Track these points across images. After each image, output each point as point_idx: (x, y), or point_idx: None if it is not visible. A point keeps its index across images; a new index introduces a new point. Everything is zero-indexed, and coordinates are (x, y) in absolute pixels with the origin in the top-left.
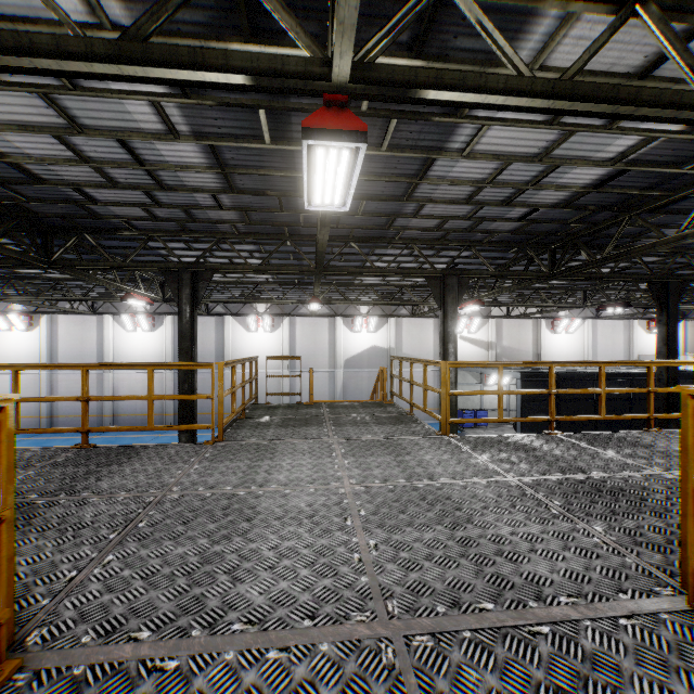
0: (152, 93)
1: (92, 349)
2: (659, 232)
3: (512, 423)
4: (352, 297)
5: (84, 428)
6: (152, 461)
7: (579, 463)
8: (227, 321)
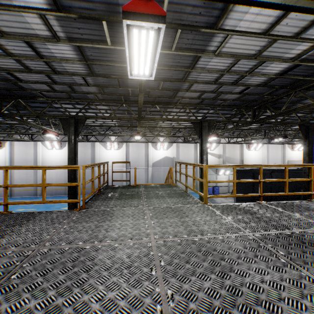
0: (39, 9)
1: (31, 158)
2: (311, 99)
3: (230, 192)
4: (156, 133)
5: (5, 203)
6: (40, 222)
7: (283, 222)
8: (96, 144)
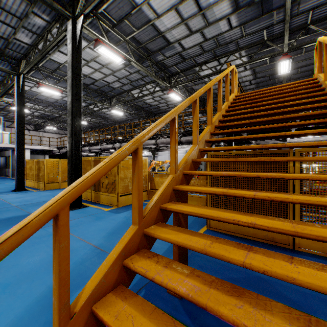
0: None
1: None
2: None
3: None
4: None
5: None
6: None
7: None
8: None
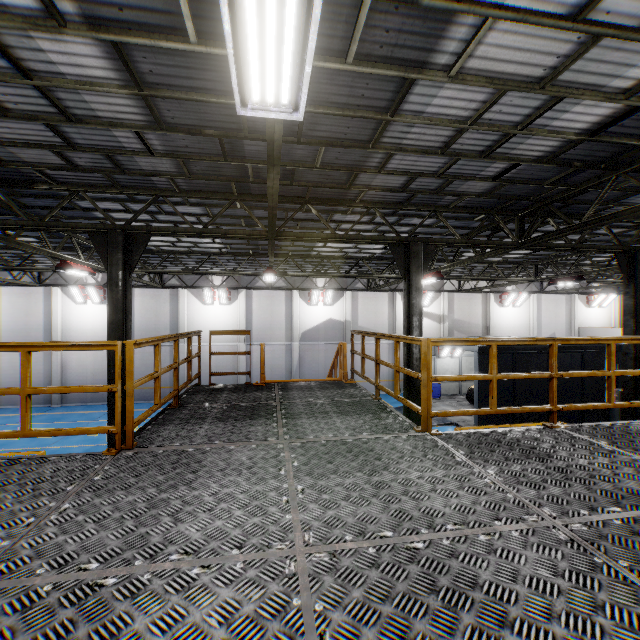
0: None
1: (39, 322)
2: None
3: (464, 394)
4: (309, 270)
5: None
6: (3, 494)
7: (626, 483)
8: (182, 294)
